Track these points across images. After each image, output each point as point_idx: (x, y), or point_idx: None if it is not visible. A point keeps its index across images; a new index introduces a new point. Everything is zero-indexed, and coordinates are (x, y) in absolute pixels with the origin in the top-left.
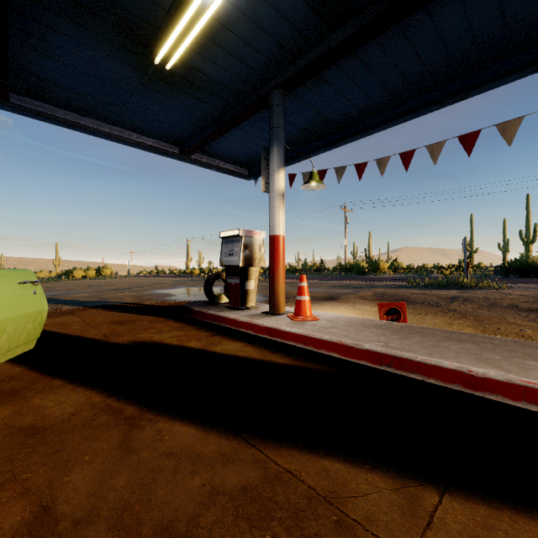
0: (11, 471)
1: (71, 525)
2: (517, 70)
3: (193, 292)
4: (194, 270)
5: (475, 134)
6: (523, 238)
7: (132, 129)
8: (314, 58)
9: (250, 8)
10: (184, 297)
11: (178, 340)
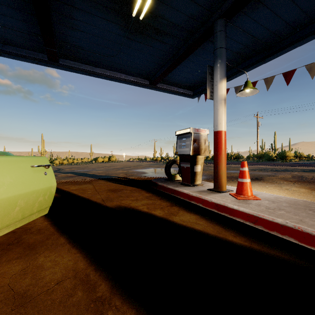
0: None
1: None
2: None
3: (157, 171)
4: (158, 158)
5: None
6: None
7: (122, 72)
8: None
9: None
10: (152, 174)
11: (147, 208)
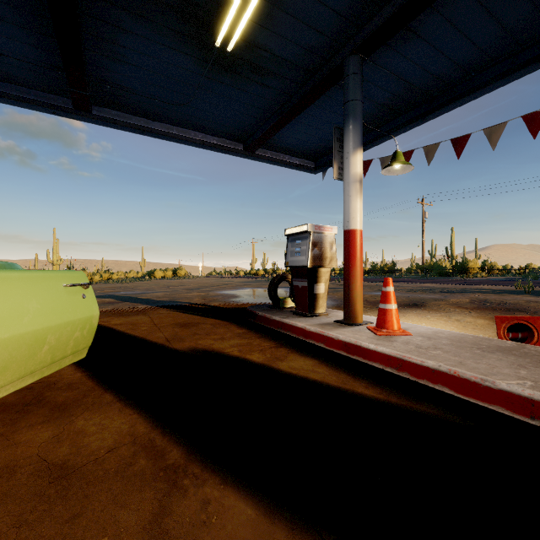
0: None
1: None
2: None
3: (257, 294)
4: (259, 271)
5: None
6: None
7: (197, 129)
8: (405, 0)
9: None
10: (248, 298)
11: (239, 351)
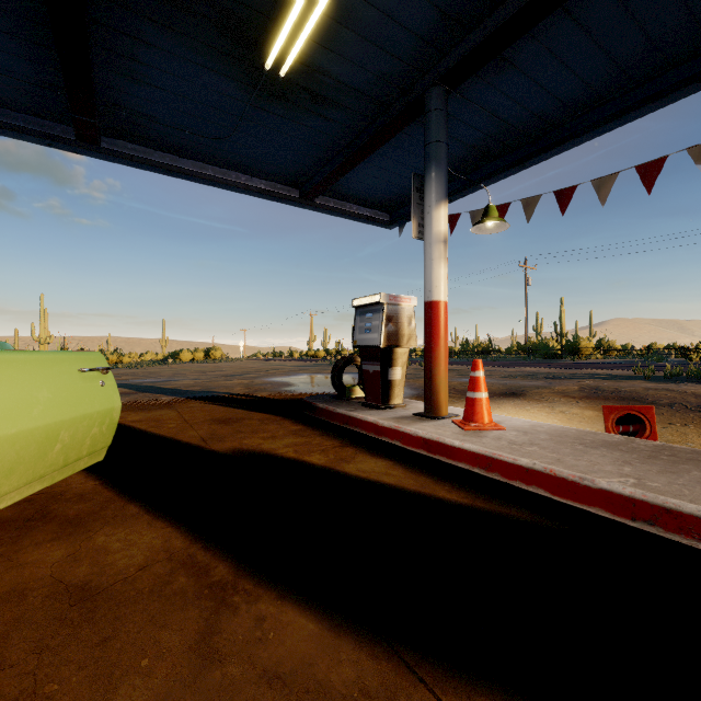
0: (33, 672)
1: None
2: None
3: (317, 382)
4: (318, 352)
5: None
6: None
7: (240, 170)
8: (497, 25)
9: None
10: (305, 387)
11: (296, 452)
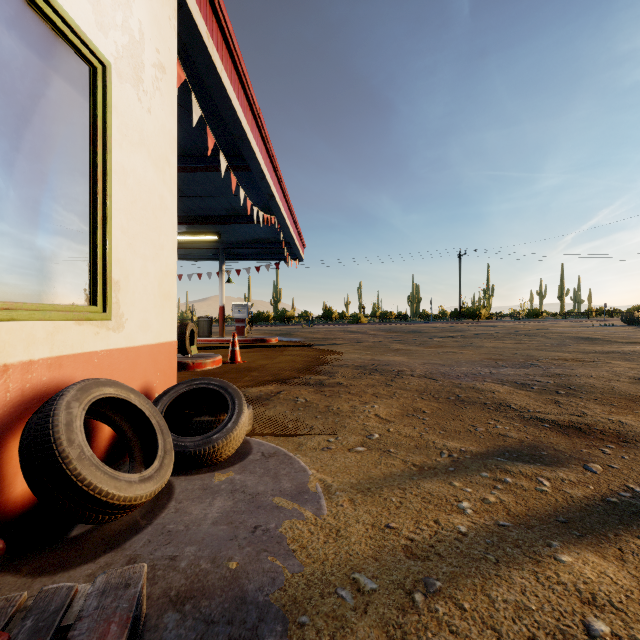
0: None
1: None
2: None
3: None
4: None
5: None
6: (274, 298)
7: None
8: None
9: None
10: None
11: None
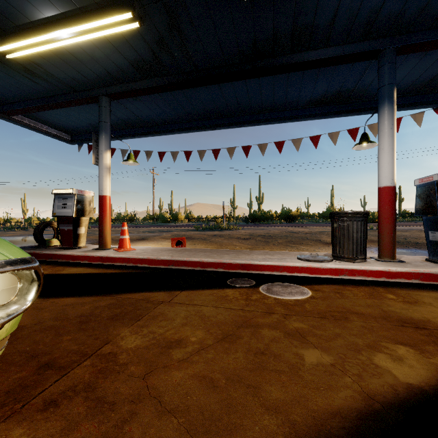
0: None
1: (33, 325)
2: (234, 124)
3: None
4: None
5: (218, 150)
6: (257, 201)
7: None
8: (133, 89)
9: (89, 50)
10: None
11: None
